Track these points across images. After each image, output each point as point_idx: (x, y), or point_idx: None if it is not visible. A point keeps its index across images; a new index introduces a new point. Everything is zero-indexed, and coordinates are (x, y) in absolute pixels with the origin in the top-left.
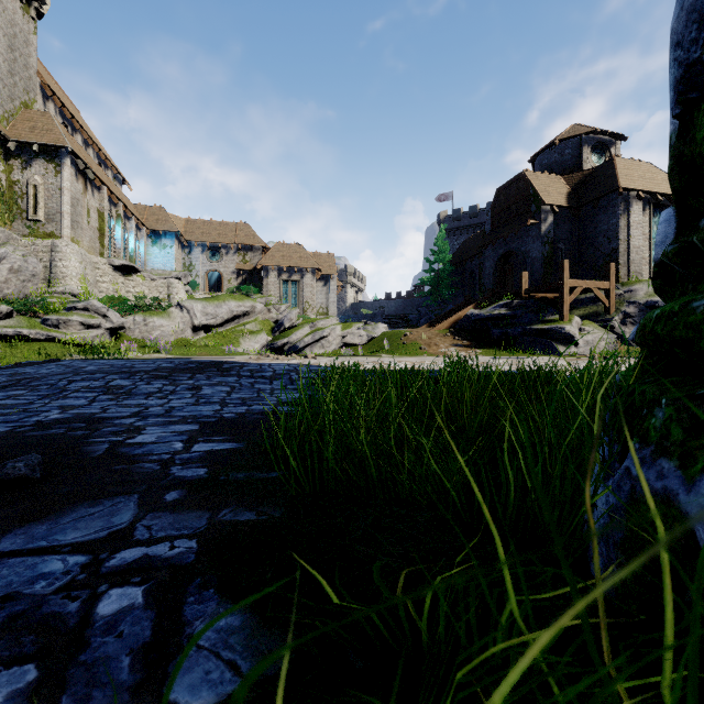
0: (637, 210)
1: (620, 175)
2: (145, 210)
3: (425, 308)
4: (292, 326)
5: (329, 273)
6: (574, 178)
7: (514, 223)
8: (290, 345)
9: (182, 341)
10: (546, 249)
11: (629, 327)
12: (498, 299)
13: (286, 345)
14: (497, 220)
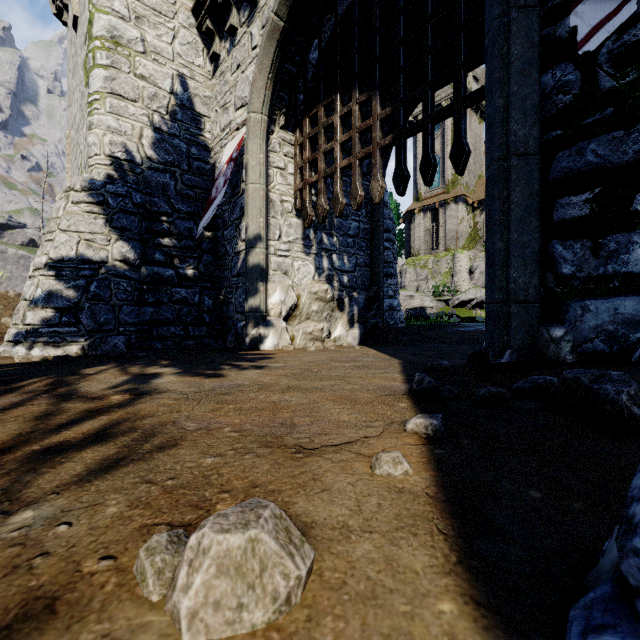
0: None
1: None
2: None
3: None
4: None
5: None
6: None
7: None
8: None
9: None
10: None
11: None
12: None
13: None
14: None
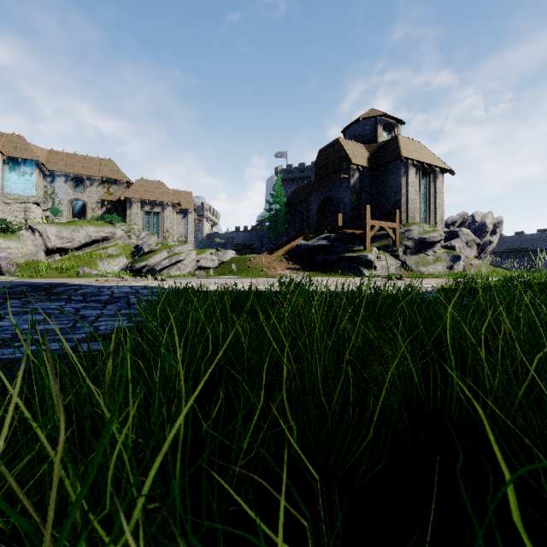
0: (412, 174)
1: (402, 148)
2: (2, 137)
3: (266, 239)
4: (151, 251)
5: (187, 207)
6: (372, 147)
7: (331, 177)
8: (149, 268)
9: (33, 263)
10: (353, 197)
11: (409, 256)
12: (320, 233)
13: (145, 268)
14: (319, 173)
